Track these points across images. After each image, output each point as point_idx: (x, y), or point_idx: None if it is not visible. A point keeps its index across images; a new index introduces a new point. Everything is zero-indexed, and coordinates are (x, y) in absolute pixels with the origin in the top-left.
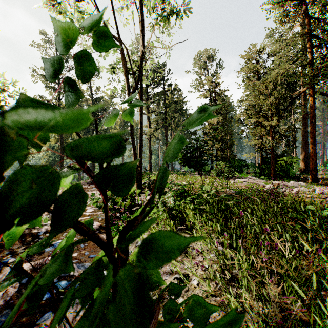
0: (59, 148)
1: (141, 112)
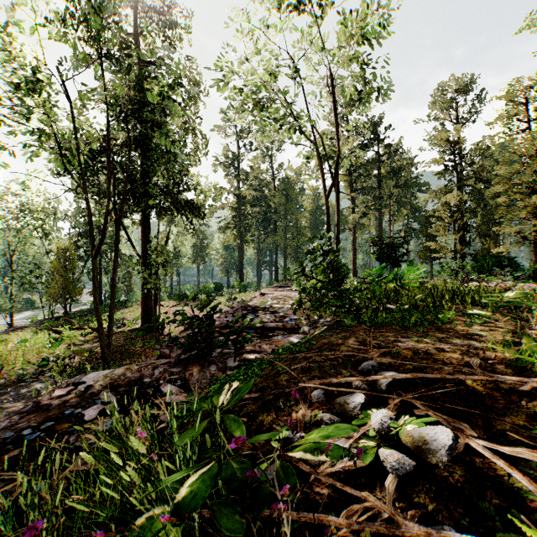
0: (237, 247)
1: (338, 208)
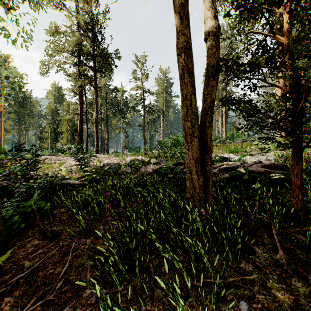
0: None
1: None
